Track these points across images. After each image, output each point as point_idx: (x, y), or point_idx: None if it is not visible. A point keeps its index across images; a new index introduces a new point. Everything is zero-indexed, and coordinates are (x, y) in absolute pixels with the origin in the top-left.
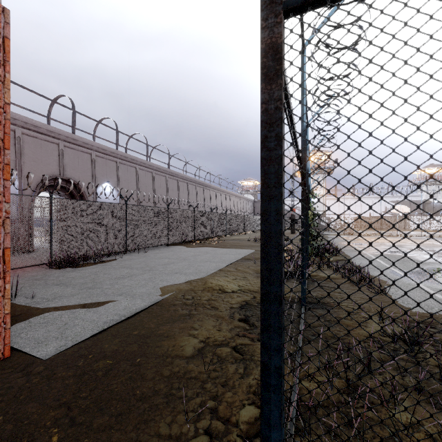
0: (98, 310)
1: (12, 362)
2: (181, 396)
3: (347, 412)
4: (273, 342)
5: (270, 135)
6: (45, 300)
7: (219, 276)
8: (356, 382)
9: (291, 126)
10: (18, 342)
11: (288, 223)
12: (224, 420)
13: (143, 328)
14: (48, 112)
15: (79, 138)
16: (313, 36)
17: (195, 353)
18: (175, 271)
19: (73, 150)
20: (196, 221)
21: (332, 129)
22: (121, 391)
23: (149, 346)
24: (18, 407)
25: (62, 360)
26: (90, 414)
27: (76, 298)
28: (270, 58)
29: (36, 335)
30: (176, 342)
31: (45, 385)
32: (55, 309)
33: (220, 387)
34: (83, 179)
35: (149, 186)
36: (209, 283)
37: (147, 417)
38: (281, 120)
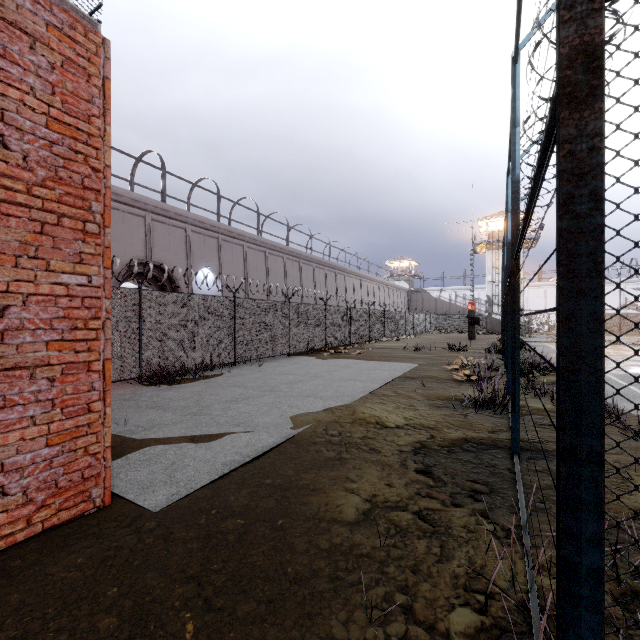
0: (212, 446)
1: (115, 512)
2: (353, 582)
3: (630, 635)
4: (586, 528)
5: (579, 193)
6: (141, 429)
7: (373, 403)
8: (634, 586)
9: (539, 176)
10: (118, 485)
11: (462, 323)
12: (427, 627)
13: (278, 475)
14: (131, 175)
15: (170, 208)
16: (531, 34)
17: (360, 517)
18: (306, 394)
19: (163, 224)
20: (328, 321)
21: (551, 178)
22: (265, 566)
23: (291, 502)
24: (134, 576)
25: (178, 515)
26: (229, 597)
27: (180, 428)
28: (579, 68)
29: (139, 478)
30: (329, 500)
31: (163, 549)
32: (156, 441)
33: (409, 573)
34: (175, 263)
35: (261, 272)
36: (360, 413)
37: (310, 609)
38: (601, 168)
